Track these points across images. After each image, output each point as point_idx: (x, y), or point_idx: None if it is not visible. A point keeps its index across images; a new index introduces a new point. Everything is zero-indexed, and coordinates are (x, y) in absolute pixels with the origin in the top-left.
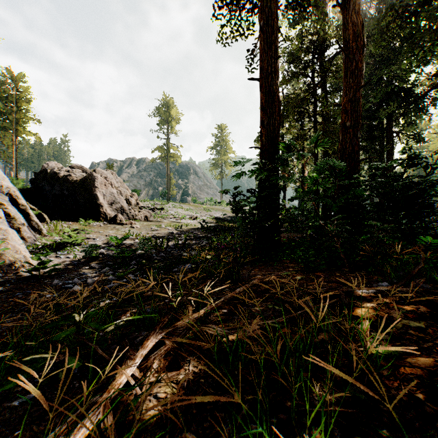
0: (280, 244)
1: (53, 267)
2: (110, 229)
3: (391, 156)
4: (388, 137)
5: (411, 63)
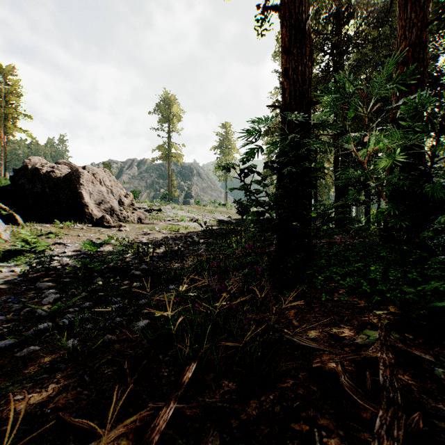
0: (313, 255)
1: None
2: (92, 233)
3: None
4: None
5: None
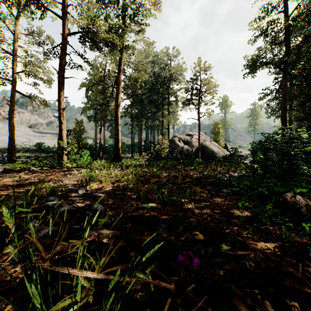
0: None
1: None
2: None
3: None
4: None
5: None
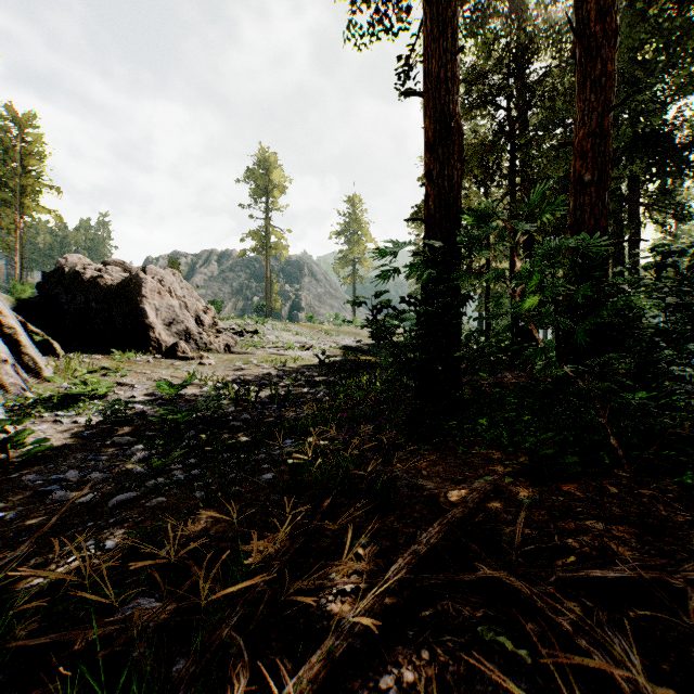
0: (463, 402)
1: (38, 445)
2: (164, 368)
3: (636, 244)
4: (630, 212)
5: (692, 75)
